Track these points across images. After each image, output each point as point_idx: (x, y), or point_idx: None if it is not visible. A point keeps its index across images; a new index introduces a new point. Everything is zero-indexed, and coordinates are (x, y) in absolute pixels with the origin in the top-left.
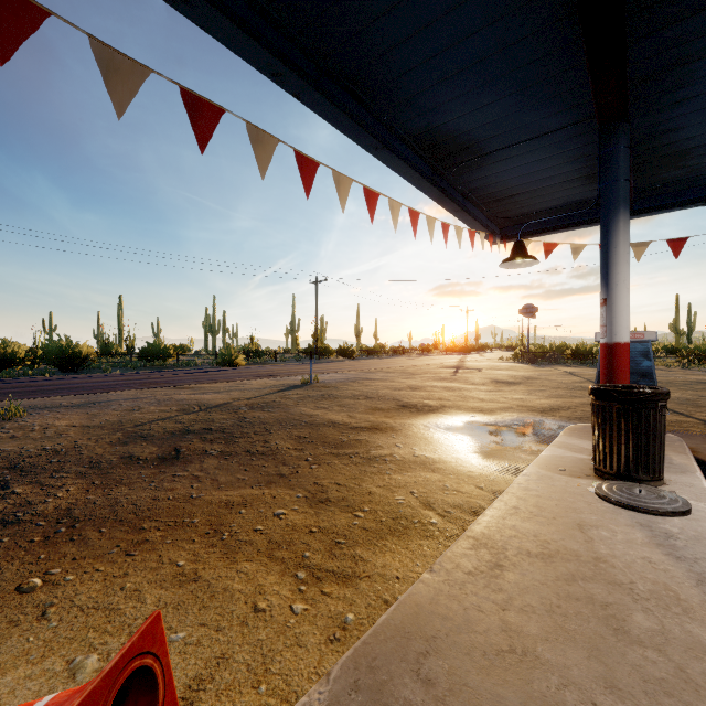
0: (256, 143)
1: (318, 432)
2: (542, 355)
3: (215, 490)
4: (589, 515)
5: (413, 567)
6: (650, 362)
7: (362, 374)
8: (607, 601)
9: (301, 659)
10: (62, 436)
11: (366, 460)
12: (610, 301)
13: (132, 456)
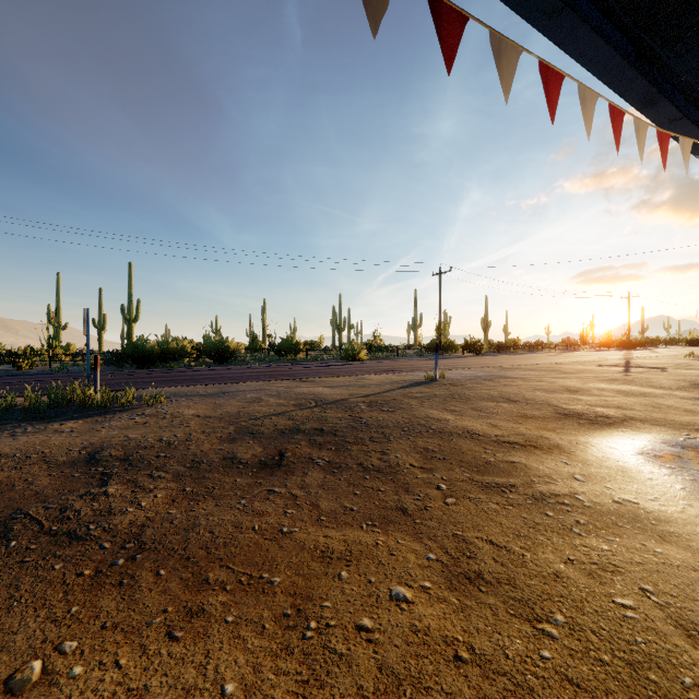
0: None
1: (450, 445)
2: None
3: (312, 523)
4: None
5: None
6: None
7: (496, 371)
8: None
9: None
10: (183, 426)
11: (531, 500)
12: None
13: (234, 457)
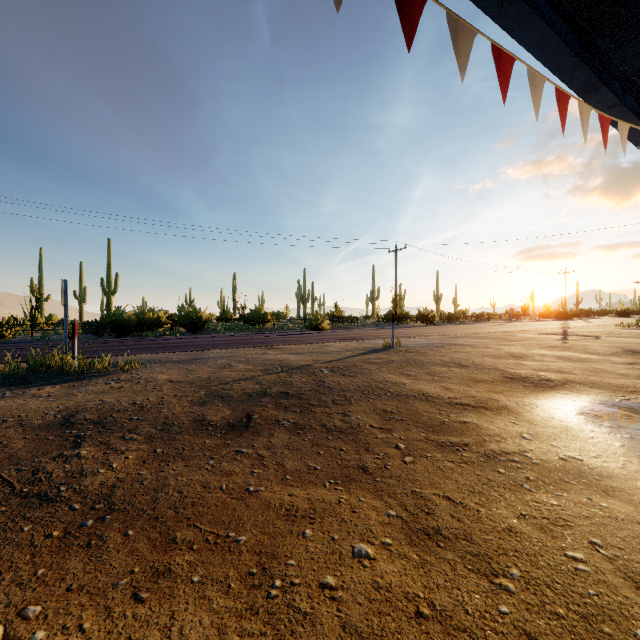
0: None
1: (407, 407)
2: None
3: (278, 482)
4: None
5: None
6: None
7: (447, 339)
8: None
9: None
10: (156, 390)
11: (484, 458)
12: None
13: (204, 419)
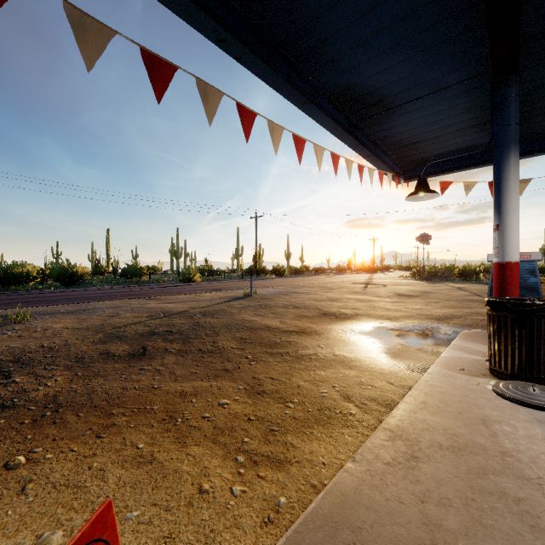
0: (204, 96)
1: (256, 335)
2: (434, 274)
3: (172, 382)
4: (490, 411)
5: (336, 454)
6: (536, 278)
7: (291, 288)
8: (519, 496)
9: (239, 540)
10: (57, 336)
11: (295, 358)
12: (502, 227)
13: (109, 352)
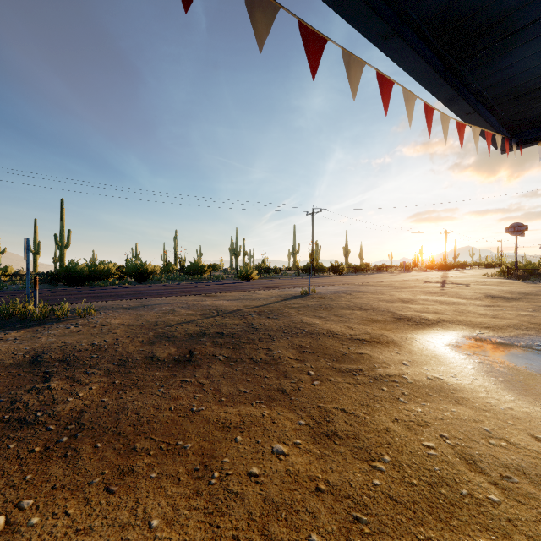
0: (251, 10)
1: (318, 343)
2: (531, 272)
3: (215, 403)
4: None
5: None
6: None
7: (353, 287)
8: None
9: None
10: (111, 333)
11: (373, 380)
12: None
13: (154, 356)
